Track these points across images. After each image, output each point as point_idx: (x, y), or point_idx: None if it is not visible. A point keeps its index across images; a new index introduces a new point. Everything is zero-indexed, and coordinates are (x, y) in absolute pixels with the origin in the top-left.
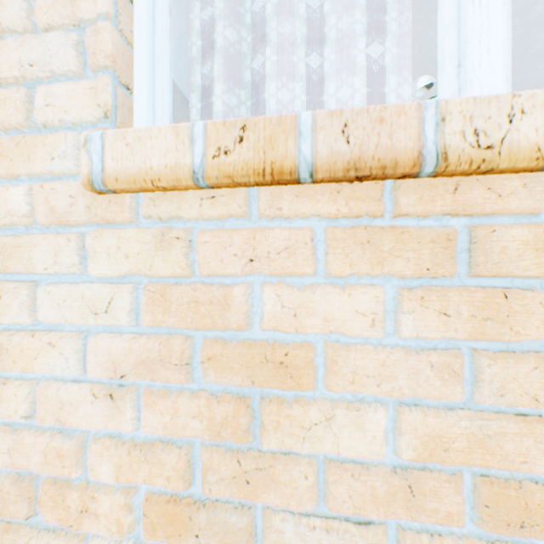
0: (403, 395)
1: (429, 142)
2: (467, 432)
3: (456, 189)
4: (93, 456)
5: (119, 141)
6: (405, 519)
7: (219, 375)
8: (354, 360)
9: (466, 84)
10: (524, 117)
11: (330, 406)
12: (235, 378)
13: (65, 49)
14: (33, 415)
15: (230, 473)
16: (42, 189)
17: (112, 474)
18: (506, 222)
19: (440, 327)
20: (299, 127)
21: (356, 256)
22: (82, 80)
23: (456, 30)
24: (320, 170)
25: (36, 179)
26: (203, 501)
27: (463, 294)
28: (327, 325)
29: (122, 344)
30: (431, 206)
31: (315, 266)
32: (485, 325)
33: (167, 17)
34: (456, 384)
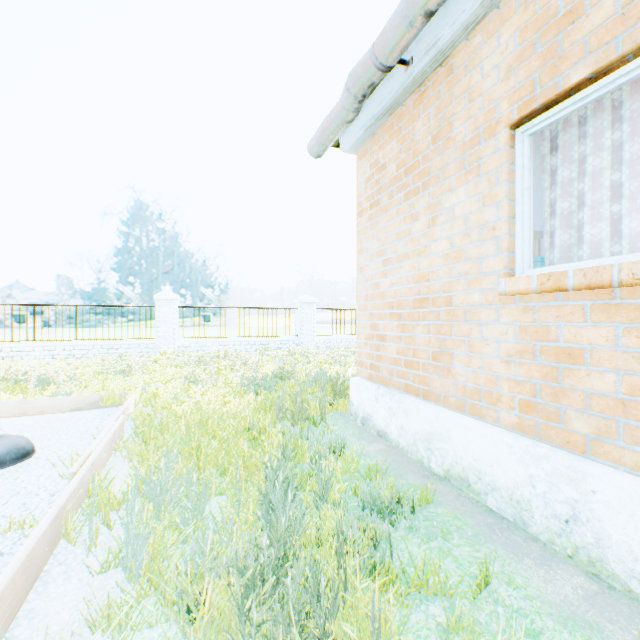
0: (619, 368)
1: (614, 278)
2: None
3: None
4: (500, 382)
5: (509, 282)
6: (621, 416)
7: (545, 357)
8: (598, 354)
9: None
10: None
11: (588, 371)
12: (551, 359)
13: (491, 248)
14: (480, 368)
15: (549, 392)
16: (483, 294)
17: (506, 388)
18: None
19: (636, 343)
20: (567, 275)
21: (599, 315)
22: (496, 255)
23: None
24: (575, 288)
25: (480, 290)
26: (539, 403)
27: None
28: (587, 341)
29: (510, 345)
30: (632, 296)
31: (584, 319)
32: None
33: (528, 222)
34: None
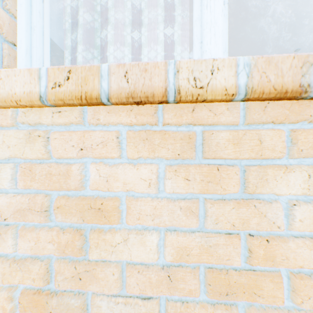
0: (166, 225)
1: (171, 83)
2: (199, 244)
3: (193, 110)
4: None
5: None
6: (167, 295)
7: (64, 217)
8: (140, 206)
9: (203, 52)
10: (219, 72)
11: (127, 233)
12: (74, 218)
13: None
14: None
15: (71, 274)
16: None
17: None
18: (222, 129)
19: (185, 187)
20: (101, 72)
21: (141, 147)
22: None
23: (200, 22)
24: (113, 97)
25: None
26: (56, 291)
27: (197, 168)
28: (125, 187)
29: (6, 200)
30: (180, 119)
31: (120, 153)
32: (208, 185)
33: (41, 4)
34: (193, 218)
